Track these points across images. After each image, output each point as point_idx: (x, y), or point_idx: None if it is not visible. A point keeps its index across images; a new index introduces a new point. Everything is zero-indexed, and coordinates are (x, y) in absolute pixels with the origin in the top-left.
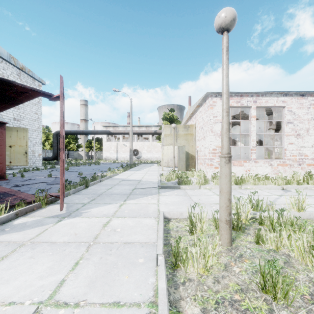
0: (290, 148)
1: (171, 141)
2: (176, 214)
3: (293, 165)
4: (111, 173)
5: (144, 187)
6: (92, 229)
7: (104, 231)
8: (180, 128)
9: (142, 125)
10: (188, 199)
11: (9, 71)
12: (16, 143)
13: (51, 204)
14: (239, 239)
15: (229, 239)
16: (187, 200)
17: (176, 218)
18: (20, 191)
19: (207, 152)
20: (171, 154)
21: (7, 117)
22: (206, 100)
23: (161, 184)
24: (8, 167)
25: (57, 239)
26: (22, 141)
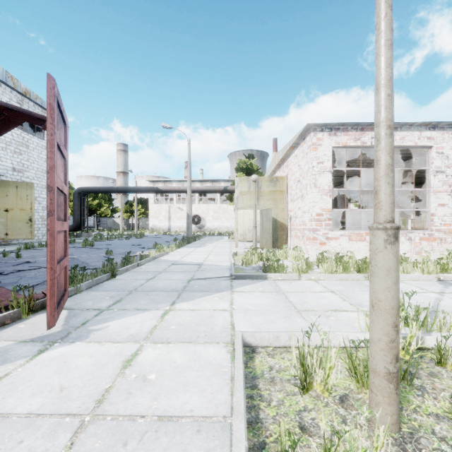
0: (441, 212)
1: (251, 201)
2: (267, 338)
3: (445, 239)
4: (157, 251)
5: (208, 277)
6: (100, 374)
7: (122, 381)
8: (263, 182)
9: (205, 179)
10: (283, 301)
11: (5, 98)
12: (15, 205)
13: (42, 311)
14: (408, 406)
15: (395, 415)
16: (282, 303)
17: (267, 346)
18: (1, 283)
19: (307, 219)
20: (250, 222)
21: (2, 166)
22: (306, 137)
23: (235, 271)
24: (3, 241)
25: (17, 405)
26: (24, 202)
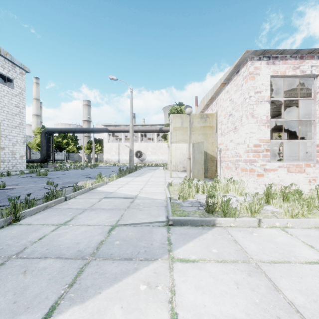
0: None
1: (183, 136)
2: None
3: None
4: (95, 182)
5: (138, 222)
6: None
7: None
8: (195, 118)
9: (146, 124)
10: (278, 306)
11: None
12: None
13: None
14: None
15: None
16: (283, 318)
17: None
18: None
19: (242, 150)
20: (181, 155)
21: None
22: (241, 69)
23: (172, 209)
24: None
25: None
26: None
